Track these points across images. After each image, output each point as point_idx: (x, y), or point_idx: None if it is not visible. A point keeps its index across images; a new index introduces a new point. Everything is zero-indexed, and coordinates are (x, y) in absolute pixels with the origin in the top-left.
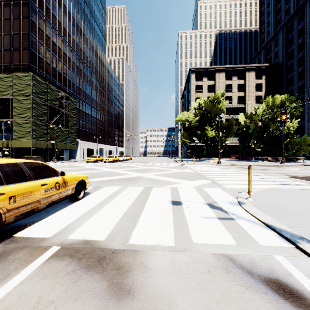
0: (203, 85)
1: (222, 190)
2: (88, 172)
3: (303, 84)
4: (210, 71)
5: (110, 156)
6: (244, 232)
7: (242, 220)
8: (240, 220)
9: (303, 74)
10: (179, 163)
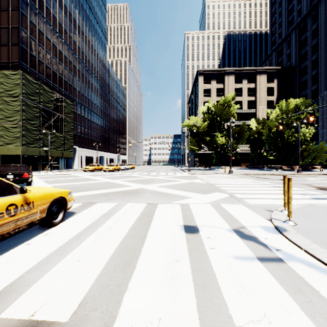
0: (211, 88)
1: (246, 208)
2: (82, 183)
3: (318, 88)
4: (219, 74)
5: (110, 165)
6: (313, 293)
7: (297, 262)
8: (294, 263)
9: (318, 77)
10: (186, 172)
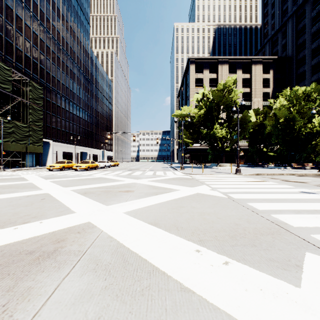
0: (203, 78)
1: None
2: None
3: (318, 78)
4: (212, 63)
5: (84, 162)
6: None
7: None
8: None
9: (318, 67)
10: (180, 171)
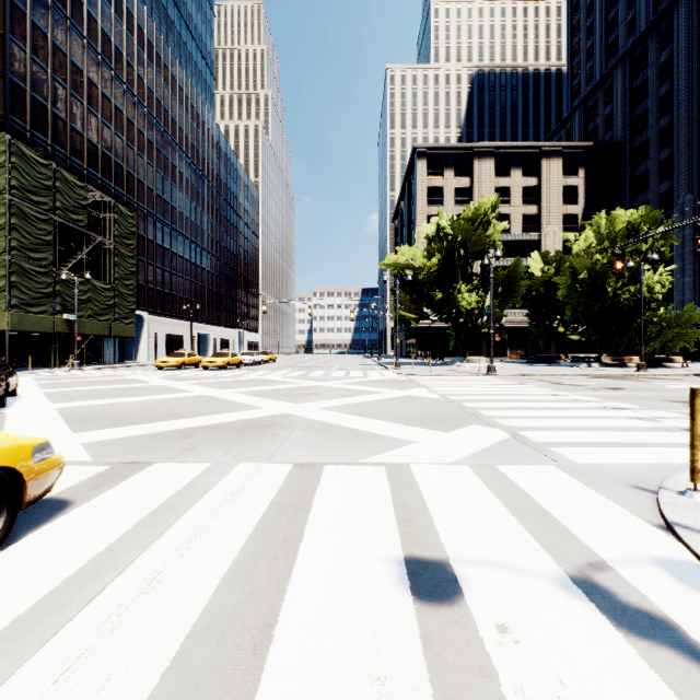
0: (444, 186)
1: (571, 478)
2: (141, 399)
3: (672, 188)
4: (461, 156)
5: (218, 354)
6: None
7: None
8: None
9: (672, 166)
10: (392, 371)
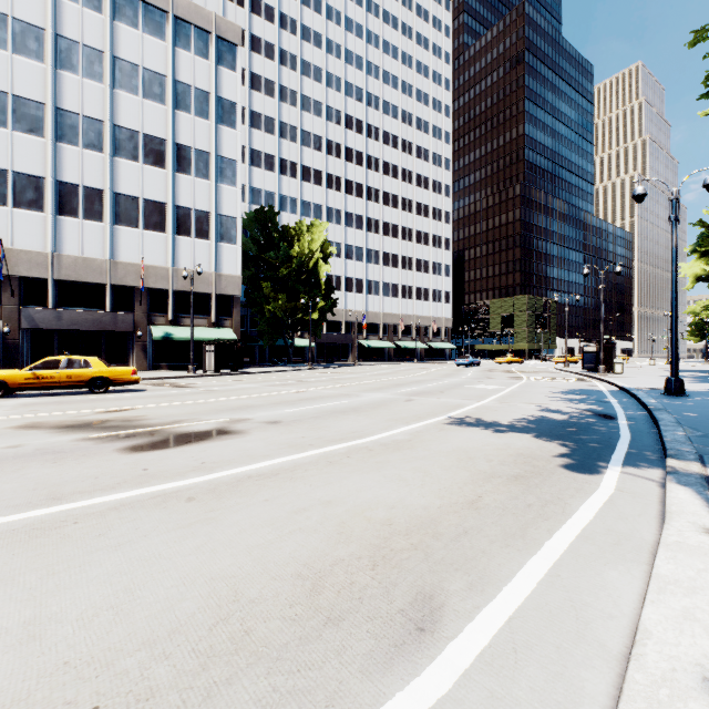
0: None
1: None
2: None
3: None
4: None
5: None
6: None
7: None
8: None
9: None
10: None
